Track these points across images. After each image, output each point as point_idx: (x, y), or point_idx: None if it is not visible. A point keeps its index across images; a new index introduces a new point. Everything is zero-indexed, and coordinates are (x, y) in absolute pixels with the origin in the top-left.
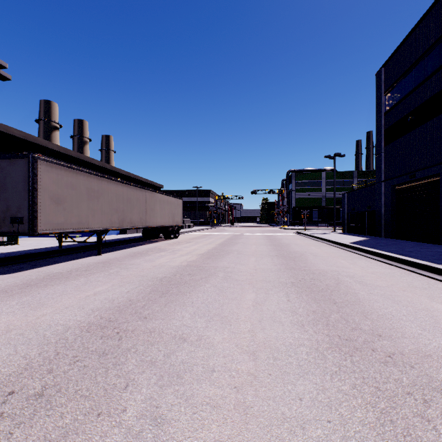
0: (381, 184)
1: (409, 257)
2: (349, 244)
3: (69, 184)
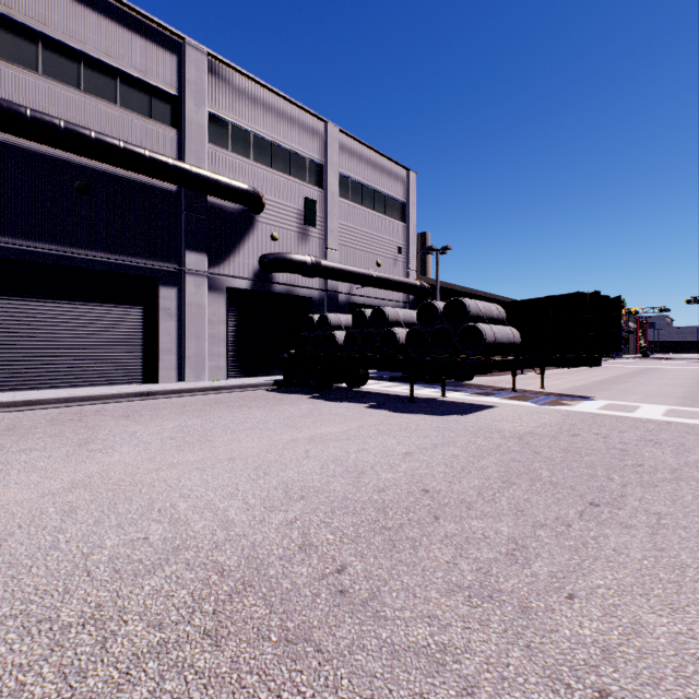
0: None
1: None
2: None
3: None
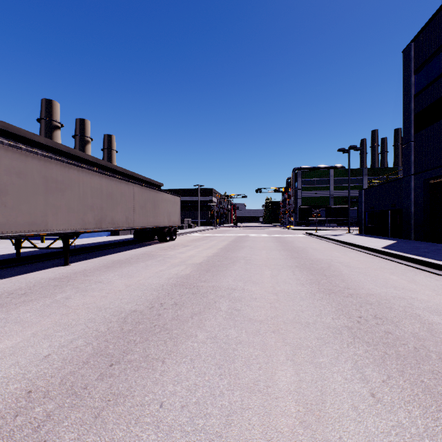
0: (410, 177)
1: None
2: (383, 249)
3: (13, 169)
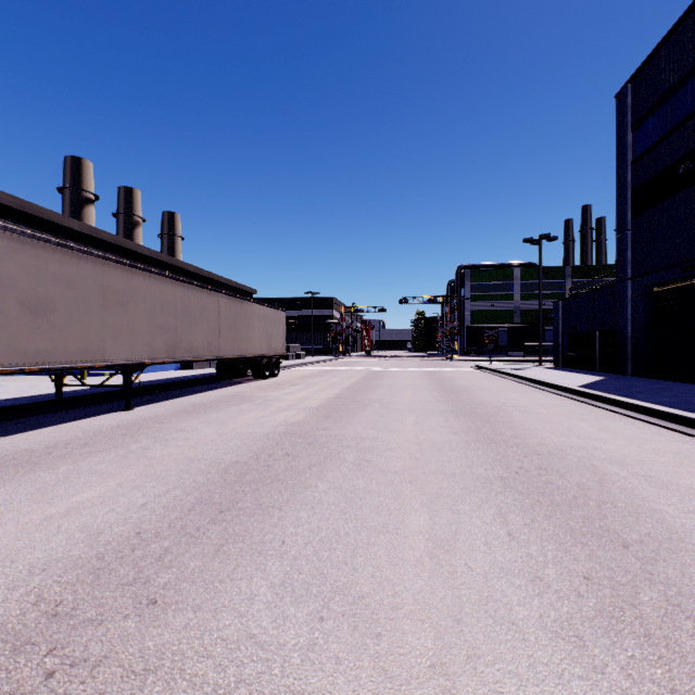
0: (626, 283)
1: None
2: (579, 388)
3: (62, 277)
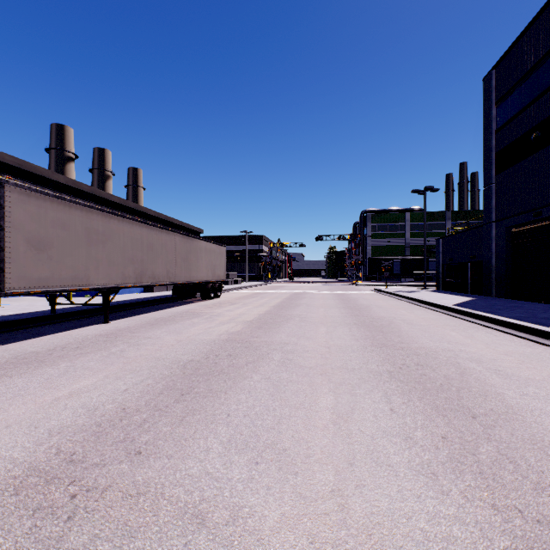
0: (491, 225)
1: None
2: (453, 306)
3: (58, 221)
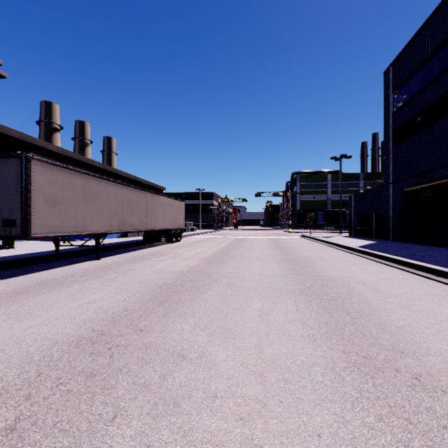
0: (389, 185)
1: (422, 262)
2: (357, 248)
3: (65, 185)
